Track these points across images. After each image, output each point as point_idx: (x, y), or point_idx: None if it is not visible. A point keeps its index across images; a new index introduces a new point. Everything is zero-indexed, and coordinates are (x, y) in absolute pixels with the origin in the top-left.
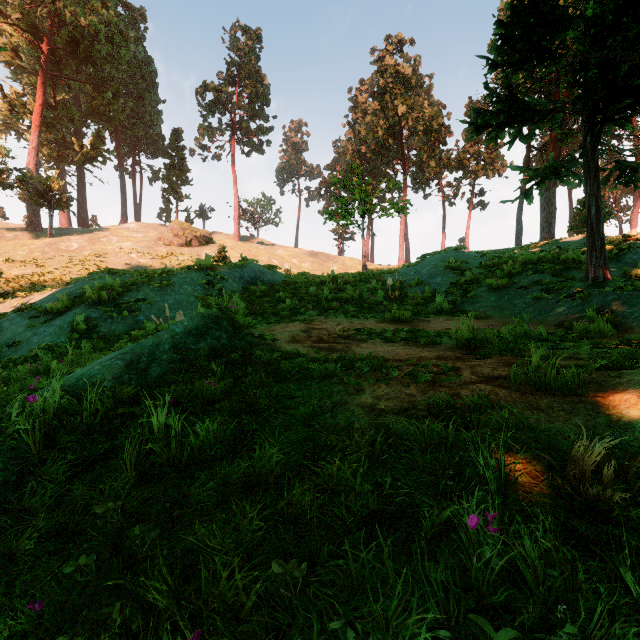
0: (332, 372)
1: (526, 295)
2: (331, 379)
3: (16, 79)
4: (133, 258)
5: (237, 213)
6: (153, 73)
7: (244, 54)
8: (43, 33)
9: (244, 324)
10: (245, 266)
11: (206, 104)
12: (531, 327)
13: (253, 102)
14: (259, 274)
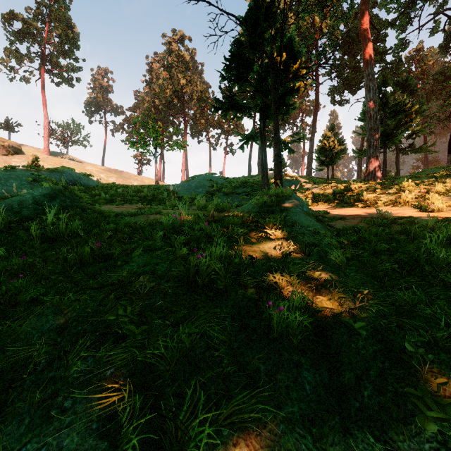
0: (135, 214)
1: (239, 197)
2: (135, 216)
3: None
4: None
5: (47, 131)
6: None
7: (54, 0)
8: None
9: (80, 195)
10: (64, 171)
11: (13, 30)
12: (230, 203)
13: (63, 43)
14: (76, 178)
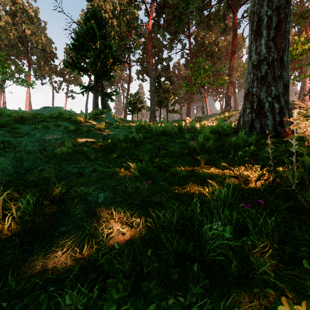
0: None
1: None
2: None
3: None
4: None
5: None
6: None
7: None
8: None
9: None
10: None
11: None
12: None
13: None
14: None
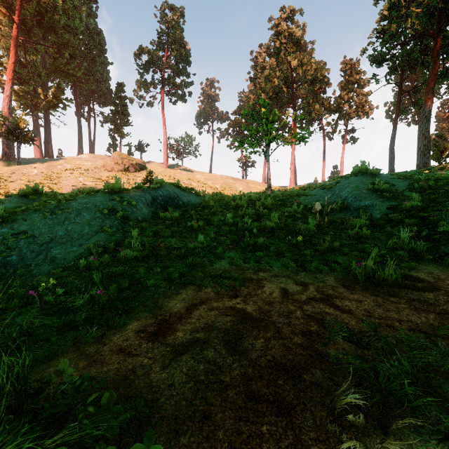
0: None
1: None
2: None
3: (2, 48)
4: (80, 181)
5: (166, 147)
6: (102, 41)
7: (171, 26)
8: (15, 7)
9: None
10: (159, 189)
11: (142, 64)
12: None
13: (178, 62)
14: (173, 197)
